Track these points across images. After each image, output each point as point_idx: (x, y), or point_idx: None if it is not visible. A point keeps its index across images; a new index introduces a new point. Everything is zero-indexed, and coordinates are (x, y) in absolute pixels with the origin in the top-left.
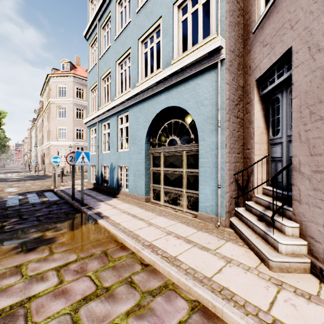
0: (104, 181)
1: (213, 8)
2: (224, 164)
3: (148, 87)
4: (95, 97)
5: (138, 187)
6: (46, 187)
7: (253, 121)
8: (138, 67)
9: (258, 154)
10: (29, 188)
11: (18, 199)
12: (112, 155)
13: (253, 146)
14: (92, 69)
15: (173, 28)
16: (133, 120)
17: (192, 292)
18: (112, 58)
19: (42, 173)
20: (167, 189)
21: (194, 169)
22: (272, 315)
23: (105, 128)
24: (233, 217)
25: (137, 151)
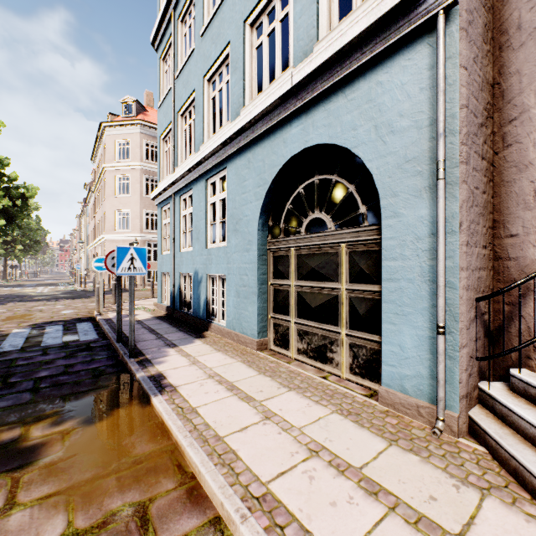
0: (183, 304)
1: None
2: (455, 273)
3: (264, 112)
4: (170, 150)
5: (244, 319)
6: (86, 312)
7: (535, 161)
8: (244, 76)
9: None
10: (56, 314)
11: (26, 337)
12: (196, 255)
13: (533, 226)
14: (164, 100)
15: None
16: (235, 184)
17: None
18: (196, 71)
19: (91, 287)
20: (304, 326)
21: (368, 285)
22: None
23: (186, 206)
24: (475, 408)
25: (242, 245)
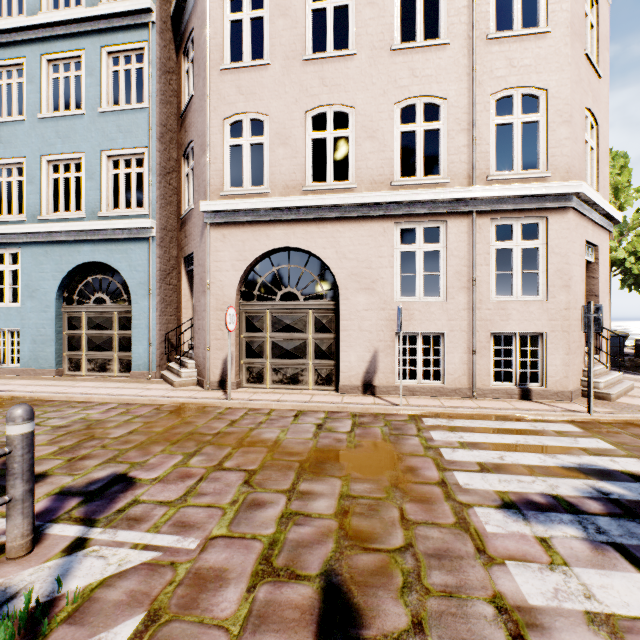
0: None
1: (146, 185)
2: (156, 325)
3: (64, 231)
4: None
5: (42, 358)
6: None
7: (182, 290)
8: (42, 192)
9: (185, 317)
10: None
11: None
12: None
13: (182, 310)
14: None
15: (102, 176)
16: (32, 264)
17: (121, 400)
18: None
19: None
20: (92, 355)
21: (128, 331)
22: (163, 395)
23: None
24: (165, 370)
25: (40, 308)
